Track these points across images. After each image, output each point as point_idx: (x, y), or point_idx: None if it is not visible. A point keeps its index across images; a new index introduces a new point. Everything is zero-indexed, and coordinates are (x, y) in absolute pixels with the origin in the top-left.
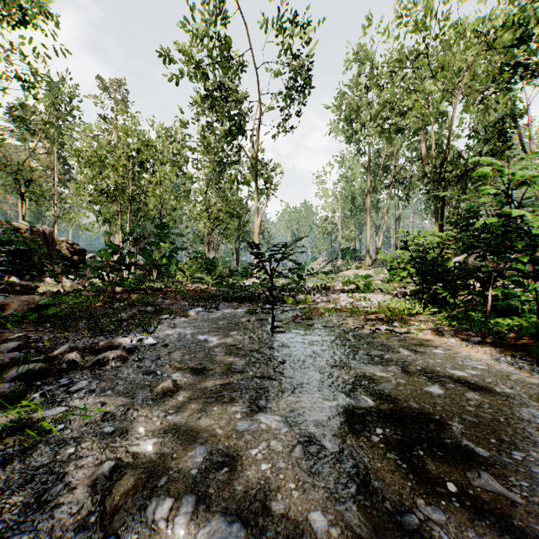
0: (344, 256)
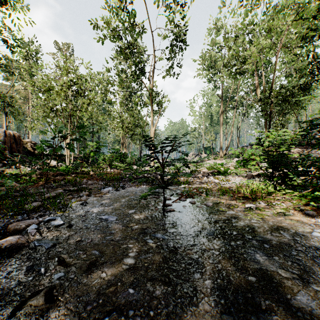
0: (206, 152)
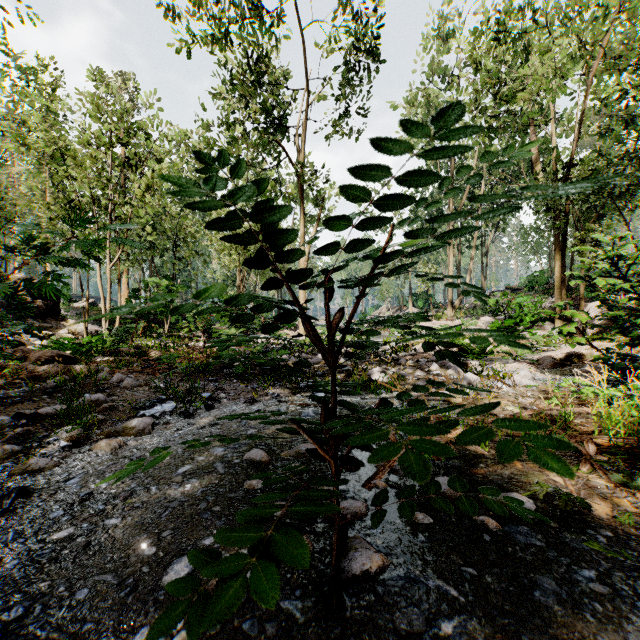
0: (415, 303)
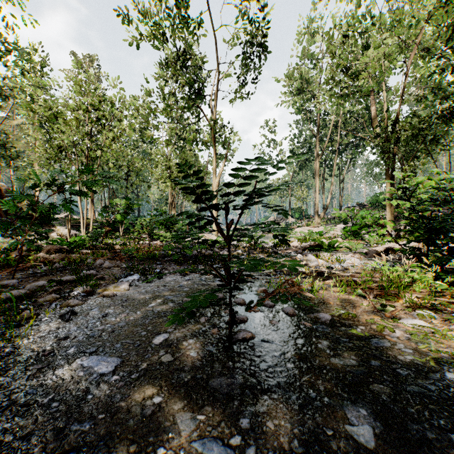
0: (293, 215)
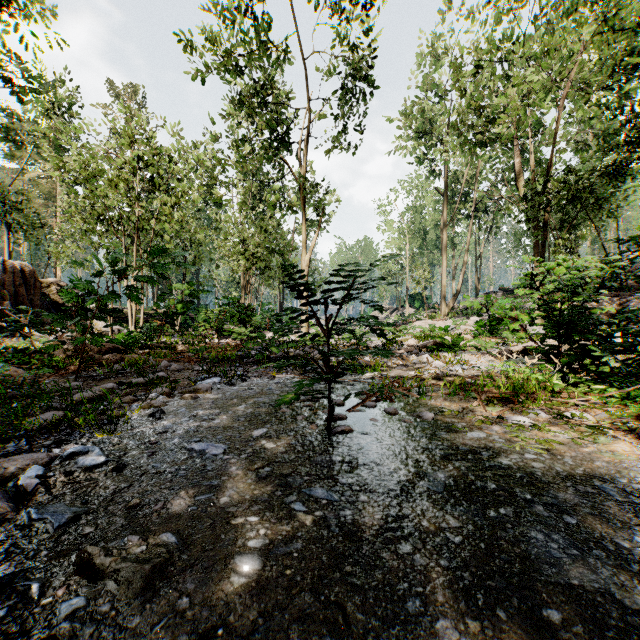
0: (412, 303)
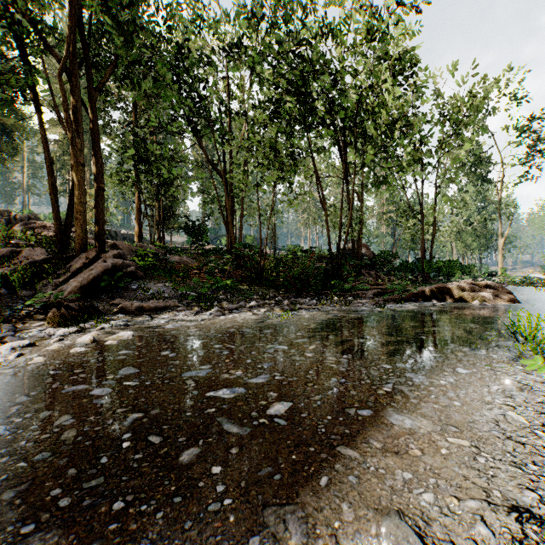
0: None
